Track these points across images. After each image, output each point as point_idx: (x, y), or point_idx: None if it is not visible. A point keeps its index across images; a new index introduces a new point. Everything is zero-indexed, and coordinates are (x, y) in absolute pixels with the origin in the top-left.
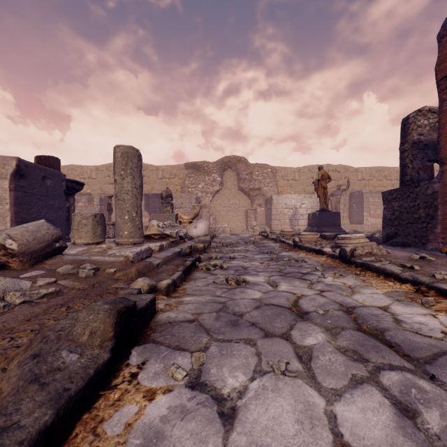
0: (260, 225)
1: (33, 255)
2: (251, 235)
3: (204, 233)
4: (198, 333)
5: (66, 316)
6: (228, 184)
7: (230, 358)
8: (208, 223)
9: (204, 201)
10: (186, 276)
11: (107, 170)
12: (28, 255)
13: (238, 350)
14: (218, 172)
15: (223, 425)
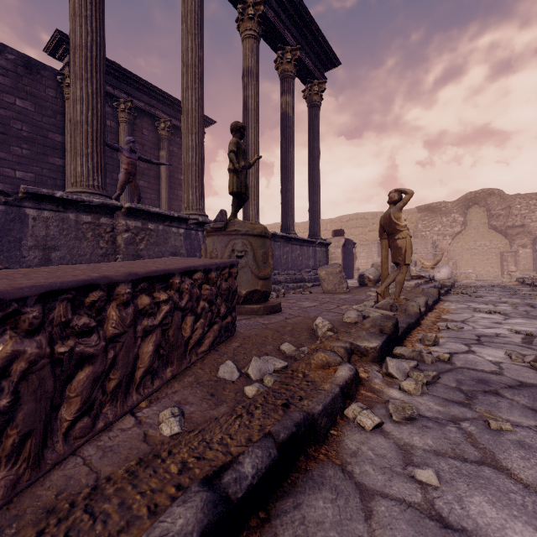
0: (523, 270)
1: (375, 281)
2: (505, 281)
3: (447, 277)
4: (459, 302)
5: (417, 293)
6: (474, 222)
7: (470, 303)
8: (451, 269)
9: (441, 244)
10: (445, 294)
11: (339, 222)
12: (375, 281)
13: (473, 303)
14: (460, 211)
15: (468, 306)
